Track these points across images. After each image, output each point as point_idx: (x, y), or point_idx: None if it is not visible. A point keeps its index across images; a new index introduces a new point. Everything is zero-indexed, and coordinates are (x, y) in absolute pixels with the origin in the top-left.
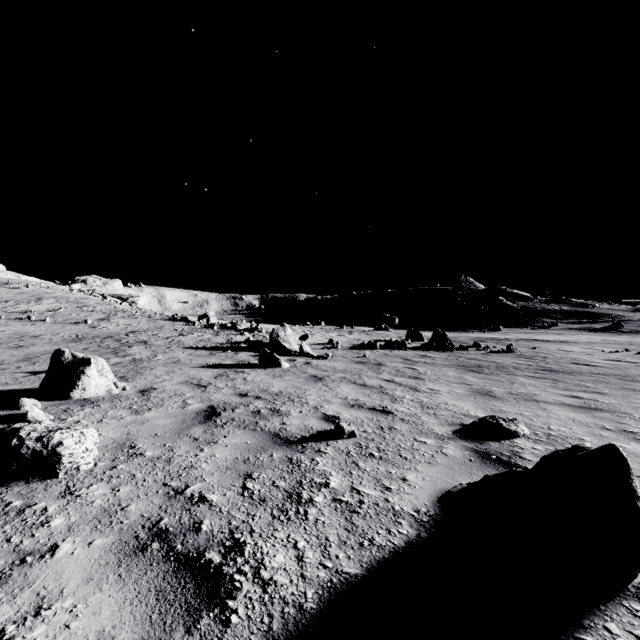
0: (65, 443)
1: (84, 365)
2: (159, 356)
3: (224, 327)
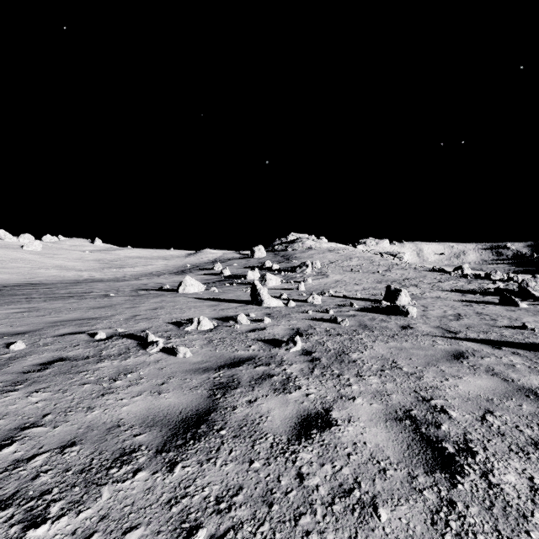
0: (409, 308)
1: (399, 291)
2: (426, 293)
3: (477, 277)
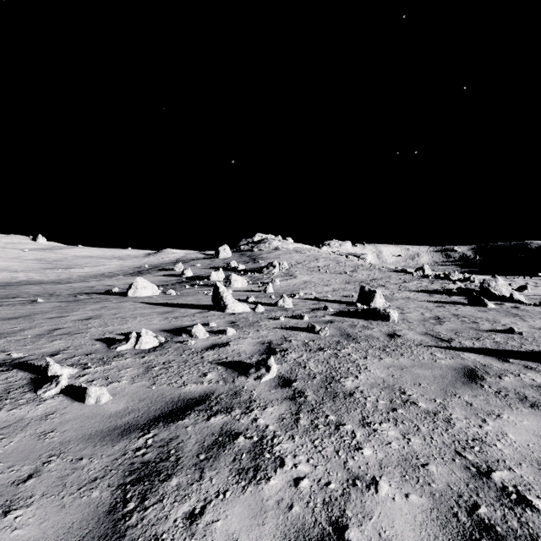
0: (390, 312)
1: (373, 293)
2: (396, 294)
3: (437, 277)
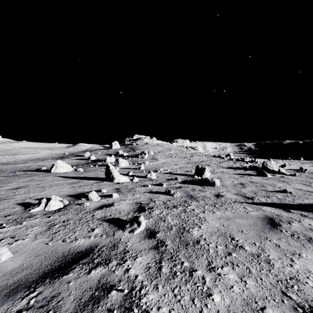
0: (215, 181)
1: (204, 169)
2: (216, 170)
3: (237, 160)
